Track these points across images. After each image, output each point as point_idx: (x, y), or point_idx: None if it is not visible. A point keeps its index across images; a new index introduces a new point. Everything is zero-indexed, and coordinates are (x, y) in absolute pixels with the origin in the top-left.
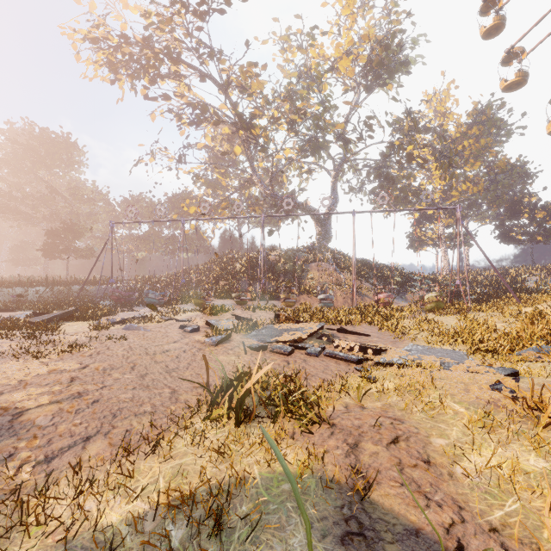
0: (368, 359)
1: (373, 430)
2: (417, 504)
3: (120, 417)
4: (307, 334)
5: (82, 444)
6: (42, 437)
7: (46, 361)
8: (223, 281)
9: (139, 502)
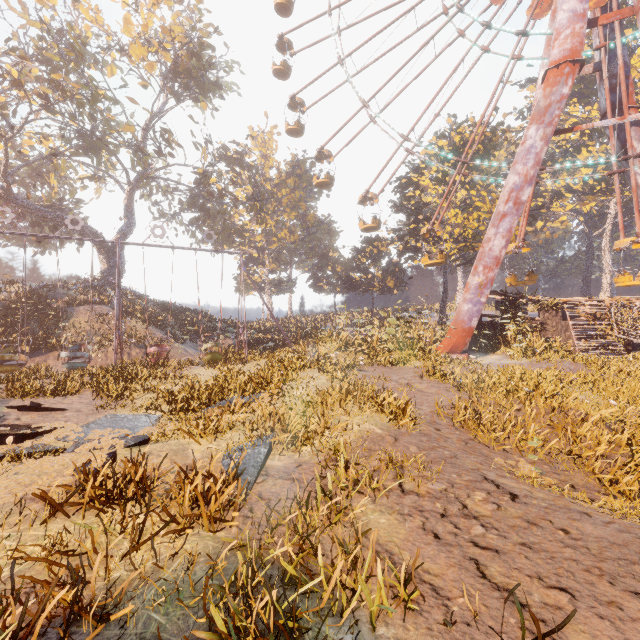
0: None
1: None
2: None
3: None
4: None
5: None
6: None
7: None
8: None
9: None
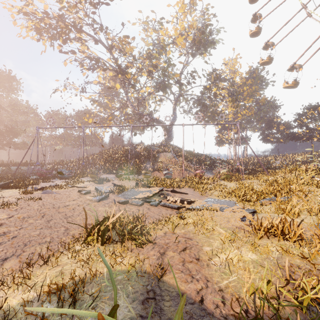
0: (184, 207)
1: (174, 244)
2: (186, 281)
3: (29, 245)
4: (153, 194)
5: (1, 262)
6: None
7: None
8: (109, 163)
9: (31, 292)
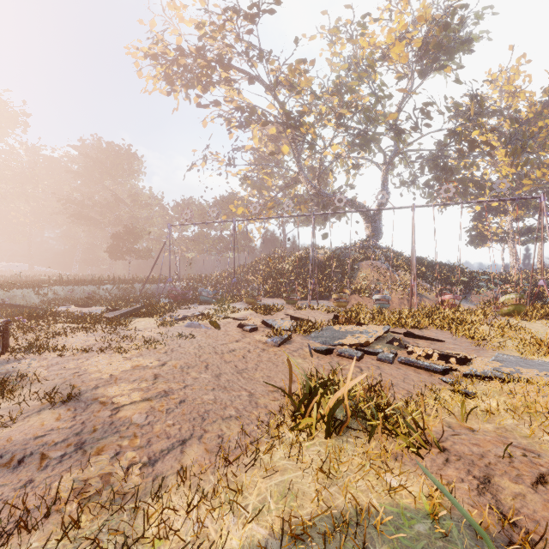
0: (454, 369)
1: (503, 462)
2: None
3: (209, 420)
4: (374, 338)
5: (179, 448)
6: (142, 437)
7: (128, 356)
8: (271, 280)
9: (254, 525)
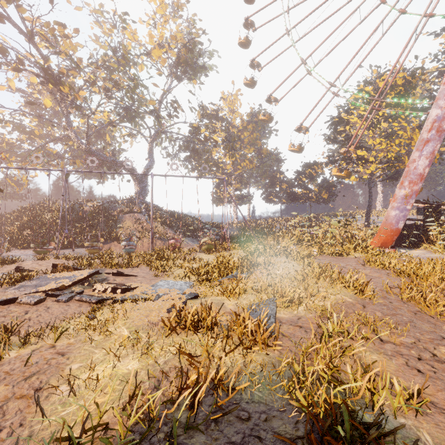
0: (111, 298)
1: (22, 370)
2: None
3: None
4: (73, 281)
5: None
6: None
7: None
8: (28, 230)
9: None
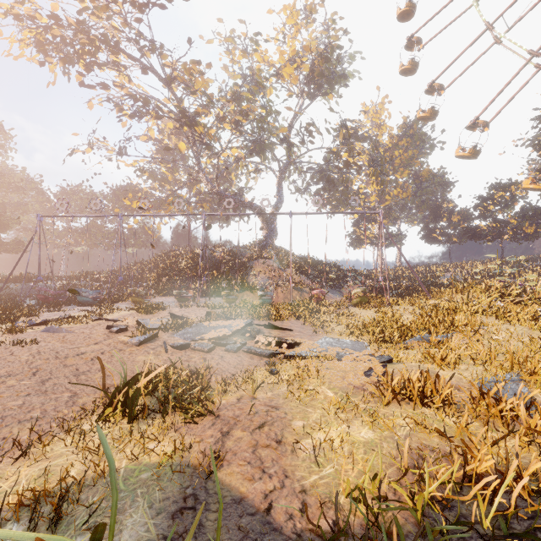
0: (281, 353)
1: (247, 418)
2: (252, 478)
3: (1, 425)
4: (233, 331)
5: None
6: None
7: None
8: (166, 277)
9: None
